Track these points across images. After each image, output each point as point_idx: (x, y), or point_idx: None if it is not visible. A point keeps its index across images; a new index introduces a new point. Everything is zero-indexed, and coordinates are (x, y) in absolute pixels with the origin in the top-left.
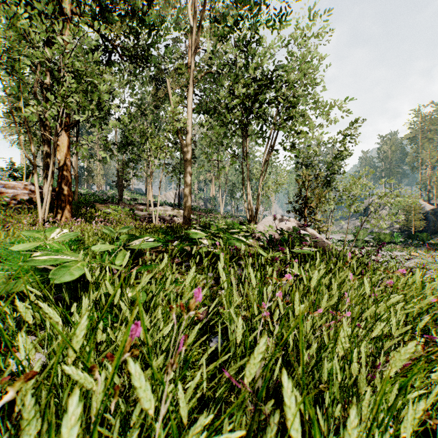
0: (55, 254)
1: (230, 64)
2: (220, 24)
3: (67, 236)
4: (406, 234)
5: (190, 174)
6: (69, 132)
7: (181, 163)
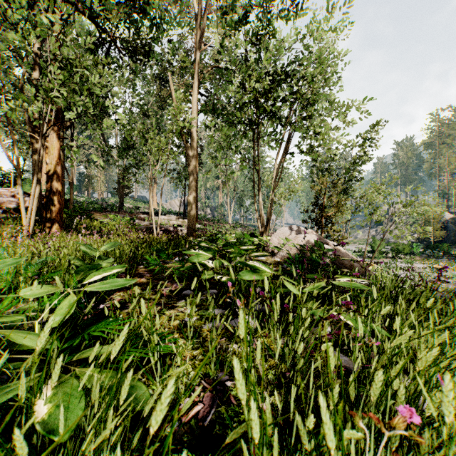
0: None
1: (240, 58)
2: (228, 15)
3: (1, 265)
4: (425, 244)
5: (195, 180)
6: (59, 132)
7: (187, 168)
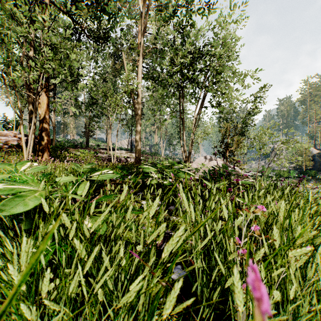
0: (19, 185)
1: (171, 42)
2: (162, 12)
3: (36, 169)
4: (299, 171)
5: (140, 125)
6: (48, 93)
7: (133, 118)
